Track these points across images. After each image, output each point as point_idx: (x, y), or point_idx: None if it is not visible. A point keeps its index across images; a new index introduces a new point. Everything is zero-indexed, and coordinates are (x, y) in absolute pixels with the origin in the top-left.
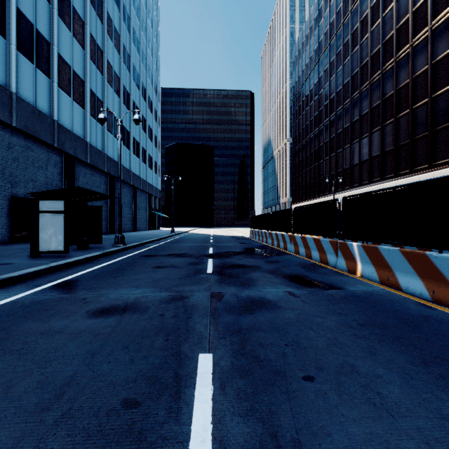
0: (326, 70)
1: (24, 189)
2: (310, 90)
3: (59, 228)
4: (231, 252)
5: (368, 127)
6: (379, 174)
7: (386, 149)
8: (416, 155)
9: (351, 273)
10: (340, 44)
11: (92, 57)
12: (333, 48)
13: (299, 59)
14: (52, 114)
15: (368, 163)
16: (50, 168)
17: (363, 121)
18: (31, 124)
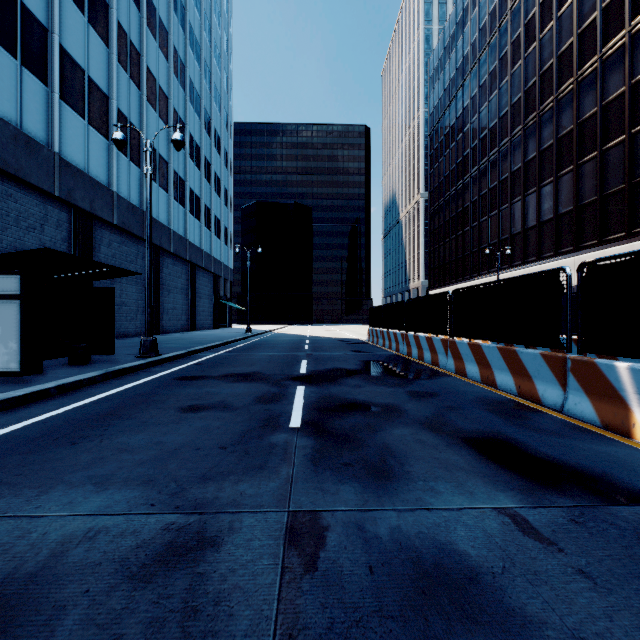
0: (483, 85)
1: None
2: (457, 117)
3: (12, 328)
4: (339, 371)
5: (553, 167)
6: (572, 240)
7: (585, 201)
8: (637, 208)
9: (616, 433)
10: (506, 43)
11: (121, 60)
12: (494, 50)
13: (439, 73)
14: (51, 144)
15: (553, 223)
16: (48, 230)
17: (545, 159)
18: (12, 157)
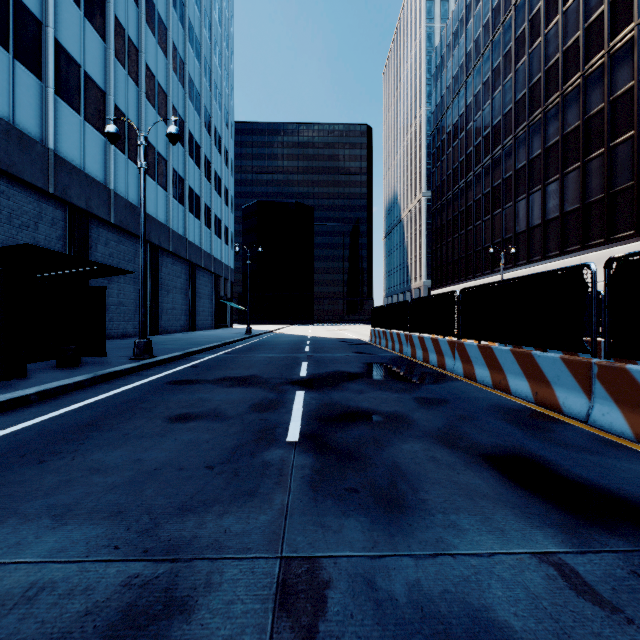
0: (486, 82)
1: None
2: (460, 115)
3: None
4: (341, 374)
5: (559, 165)
6: (579, 239)
7: (591, 199)
8: None
9: None
10: (510, 39)
11: (119, 55)
12: (498, 47)
13: (442, 70)
14: (45, 140)
15: (559, 222)
16: (42, 229)
17: (550, 156)
18: (4, 152)
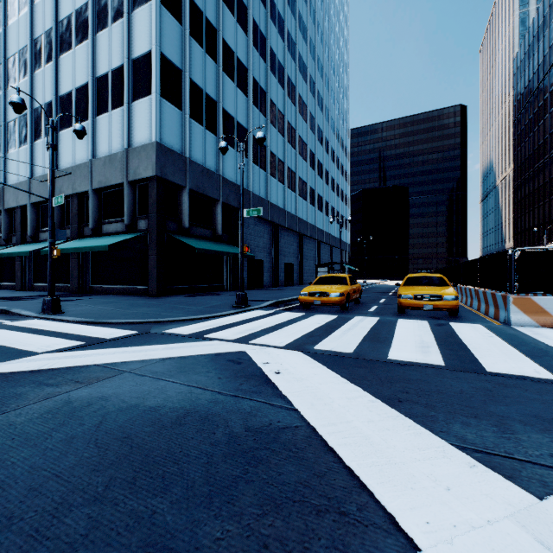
0: (552, 91)
1: (287, 258)
2: (534, 112)
3: None
4: None
5: None
6: None
7: None
8: None
9: None
10: None
11: (310, 163)
12: None
13: (521, 73)
14: (296, 213)
15: None
16: (294, 244)
17: None
18: (290, 223)
